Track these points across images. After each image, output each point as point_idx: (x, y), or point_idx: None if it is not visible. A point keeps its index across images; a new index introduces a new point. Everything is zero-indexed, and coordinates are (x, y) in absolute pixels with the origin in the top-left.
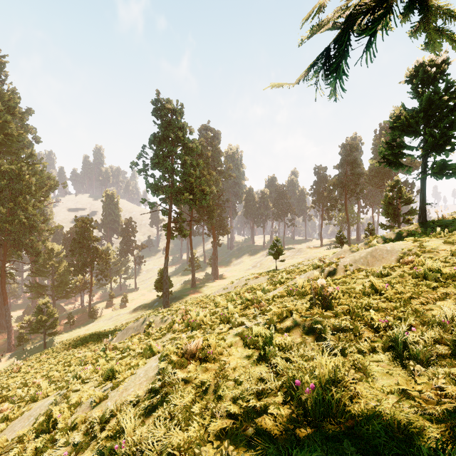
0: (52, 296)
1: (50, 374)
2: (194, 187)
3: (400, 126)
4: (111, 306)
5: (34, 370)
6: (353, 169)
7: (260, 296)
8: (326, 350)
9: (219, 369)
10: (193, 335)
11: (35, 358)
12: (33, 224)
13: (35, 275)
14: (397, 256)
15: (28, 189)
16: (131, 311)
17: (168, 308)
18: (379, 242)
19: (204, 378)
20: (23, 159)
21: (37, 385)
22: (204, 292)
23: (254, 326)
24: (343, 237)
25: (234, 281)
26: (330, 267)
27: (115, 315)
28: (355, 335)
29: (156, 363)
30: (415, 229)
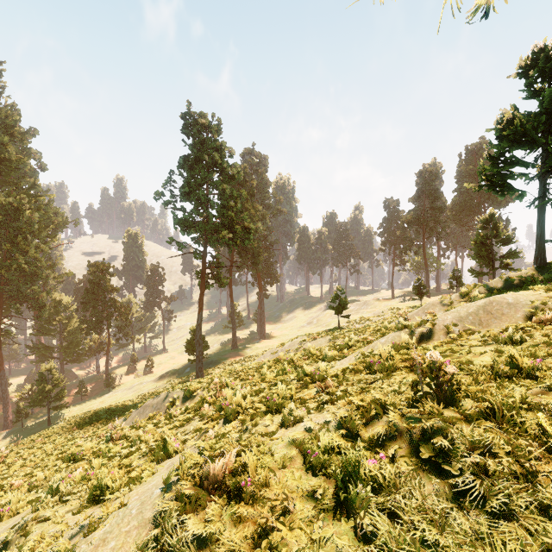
0: (60, 359)
1: (35, 471)
2: (234, 223)
3: (510, 135)
4: (133, 371)
5: (21, 462)
6: (433, 202)
7: (324, 370)
8: (470, 498)
9: (261, 523)
10: (224, 432)
11: (29, 442)
12: (36, 271)
13: (39, 333)
14: (526, 311)
15: (30, 228)
16: (156, 378)
17: (199, 379)
18: (481, 292)
19: (232, 549)
20: (24, 190)
21: (15, 488)
22: (248, 355)
23: (322, 434)
24: (423, 287)
25: (285, 342)
26: (424, 327)
27: (137, 383)
28: (517, 462)
29: (160, 487)
30: (531, 274)
